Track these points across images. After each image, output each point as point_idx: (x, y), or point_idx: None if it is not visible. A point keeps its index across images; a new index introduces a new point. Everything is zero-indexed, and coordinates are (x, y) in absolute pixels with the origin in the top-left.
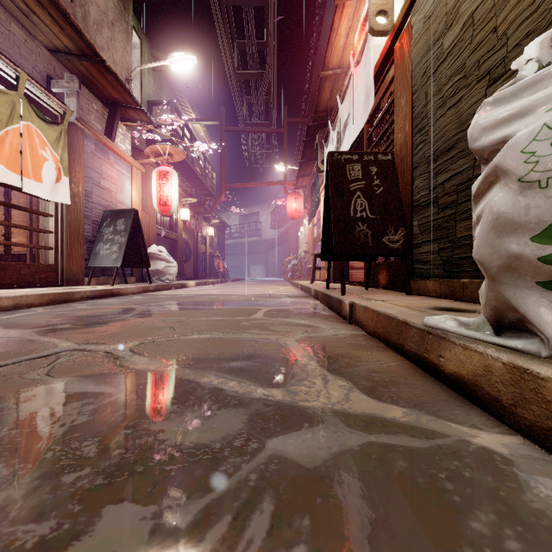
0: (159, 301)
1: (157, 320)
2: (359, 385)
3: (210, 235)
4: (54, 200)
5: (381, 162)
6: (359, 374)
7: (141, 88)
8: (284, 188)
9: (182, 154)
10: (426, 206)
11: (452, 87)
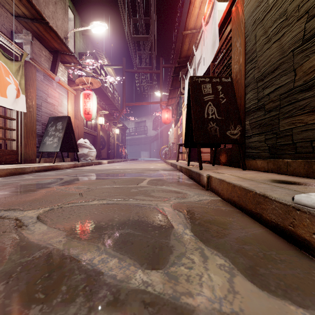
0: (81, 173)
1: (73, 187)
2: (238, 265)
3: (117, 133)
4: (15, 109)
5: (224, 83)
6: (232, 247)
7: (74, 44)
8: (160, 105)
9: (98, 83)
10: (255, 111)
11: (276, 28)
